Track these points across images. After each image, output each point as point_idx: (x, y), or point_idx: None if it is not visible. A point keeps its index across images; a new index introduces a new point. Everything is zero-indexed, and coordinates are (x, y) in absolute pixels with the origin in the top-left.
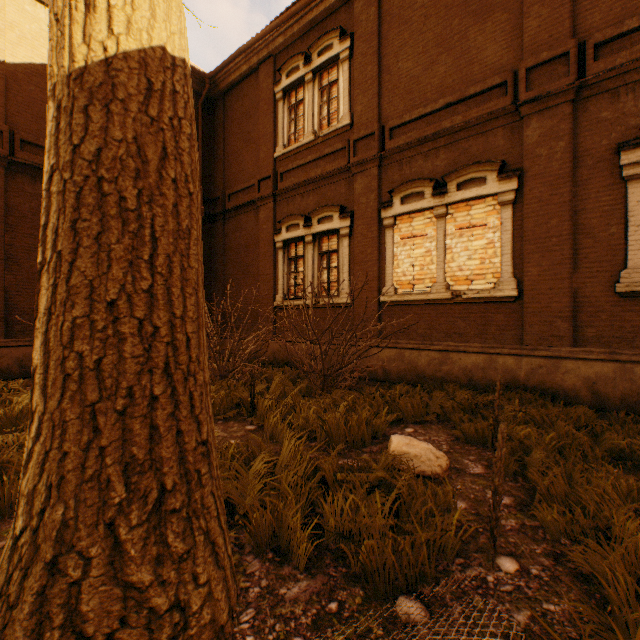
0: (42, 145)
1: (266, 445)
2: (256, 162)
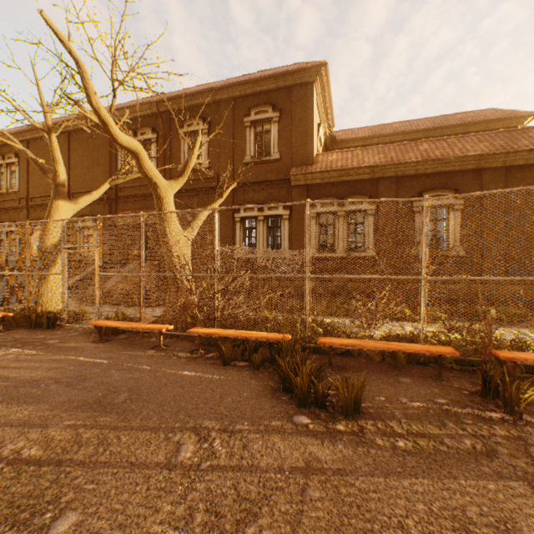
0: None
1: None
2: None
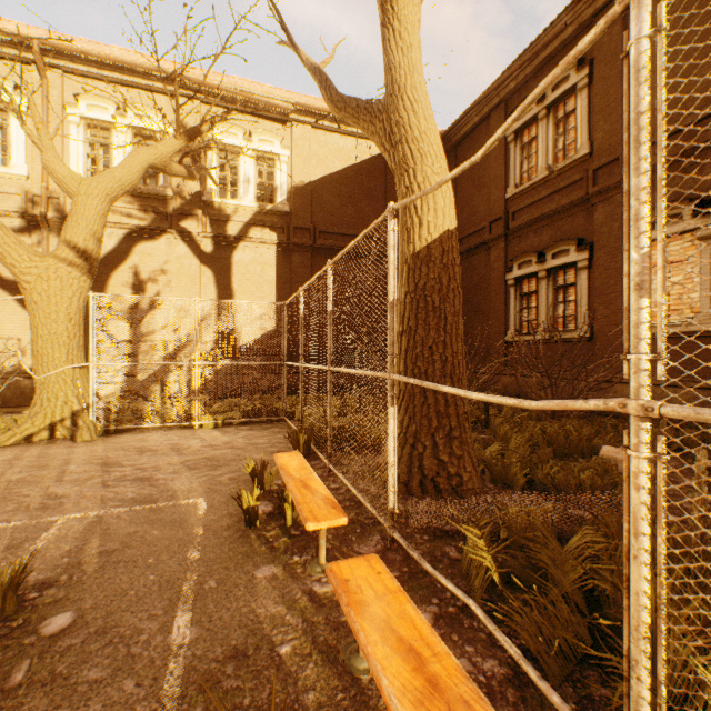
0: (329, 232)
1: None
2: (487, 205)
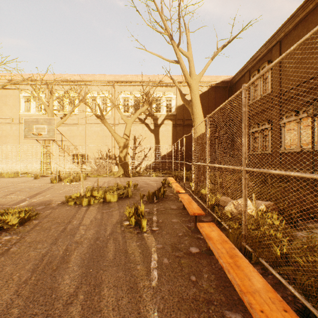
0: (188, 119)
1: None
2: None
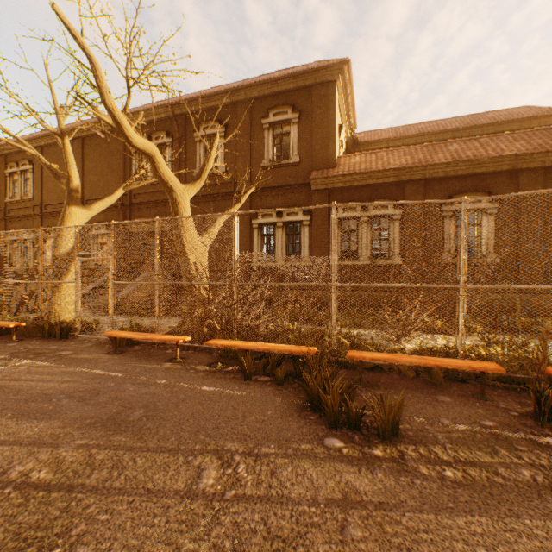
0: None
1: None
2: None
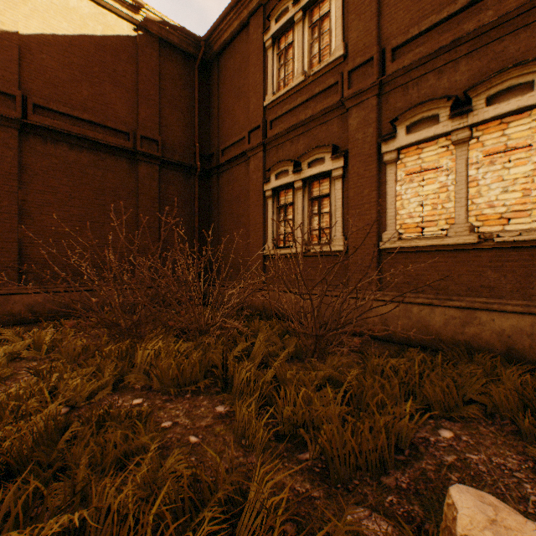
0: (52, 108)
1: (234, 452)
2: (247, 115)
